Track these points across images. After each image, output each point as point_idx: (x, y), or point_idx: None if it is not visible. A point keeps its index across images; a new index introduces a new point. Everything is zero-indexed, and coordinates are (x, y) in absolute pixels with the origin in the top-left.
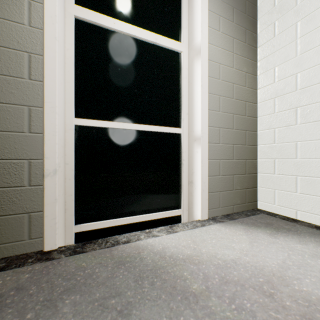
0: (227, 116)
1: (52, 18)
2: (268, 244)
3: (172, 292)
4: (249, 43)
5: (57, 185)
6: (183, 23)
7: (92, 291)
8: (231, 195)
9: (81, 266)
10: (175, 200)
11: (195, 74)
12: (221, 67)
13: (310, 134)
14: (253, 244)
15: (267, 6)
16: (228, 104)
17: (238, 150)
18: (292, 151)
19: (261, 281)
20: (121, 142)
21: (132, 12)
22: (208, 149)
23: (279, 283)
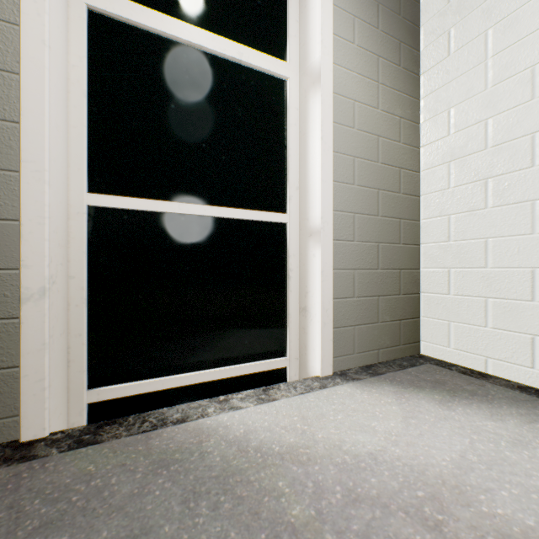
0: (367, 193)
1: (36, 4)
2: (436, 422)
3: (250, 525)
4: (406, 66)
5: (47, 317)
6: (290, 27)
7: (95, 525)
8: (375, 331)
9: (85, 471)
10: (275, 341)
11: (311, 118)
12: (357, 107)
13: (510, 225)
14: (410, 422)
15: (437, 3)
16: (370, 172)
17: (386, 252)
18: (479, 255)
19: (421, 496)
20: (177, 237)
21: (197, 3)
22: (334, 250)
23: (454, 501)
